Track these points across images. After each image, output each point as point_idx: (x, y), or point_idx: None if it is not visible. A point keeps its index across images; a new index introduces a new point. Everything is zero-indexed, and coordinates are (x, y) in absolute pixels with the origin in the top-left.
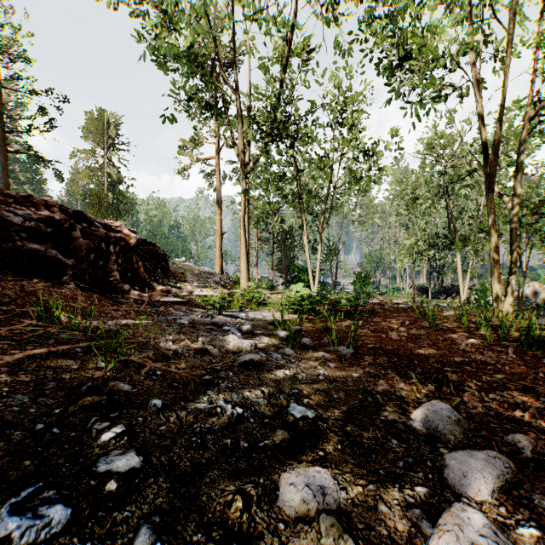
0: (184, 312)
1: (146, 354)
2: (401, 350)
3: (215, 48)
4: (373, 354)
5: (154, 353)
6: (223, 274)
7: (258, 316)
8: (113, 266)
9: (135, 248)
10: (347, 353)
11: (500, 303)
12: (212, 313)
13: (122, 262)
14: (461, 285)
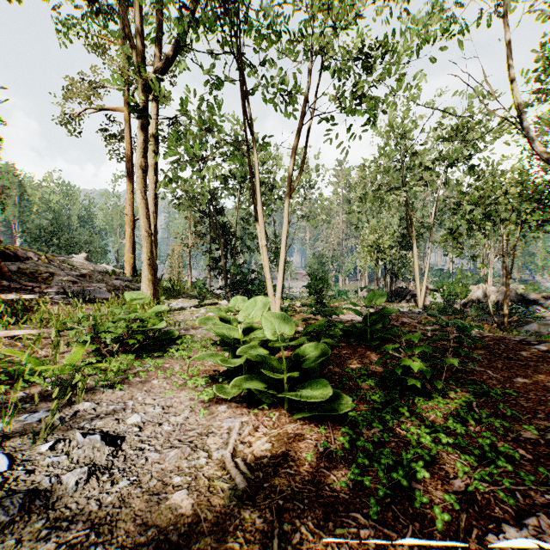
0: None
1: None
2: None
3: None
4: None
5: None
6: (136, 276)
7: (81, 453)
8: None
9: None
10: None
11: None
12: None
13: None
14: (418, 288)
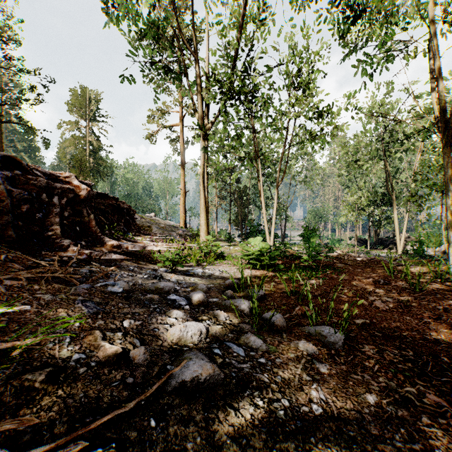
0: (129, 272)
1: None
2: (404, 330)
3: (175, 11)
4: (372, 341)
5: (4, 382)
6: (186, 227)
7: (215, 272)
8: (54, 218)
9: (88, 200)
10: (336, 341)
11: None
12: (164, 271)
13: (69, 215)
14: (397, 237)
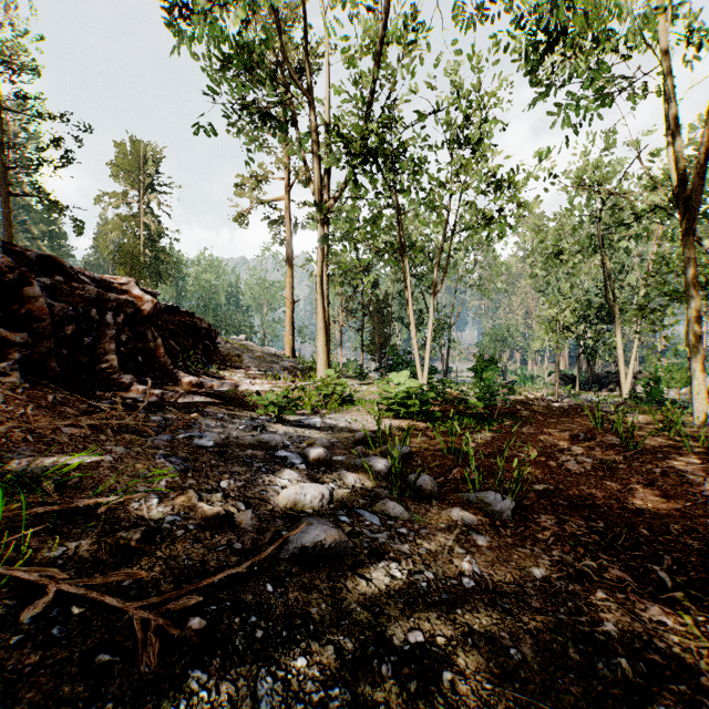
0: (218, 421)
1: (75, 544)
2: (599, 498)
3: (279, 31)
4: (553, 511)
5: (96, 540)
6: (295, 357)
7: (340, 422)
8: (109, 344)
9: (154, 318)
10: (503, 509)
11: (703, 401)
12: (266, 420)
13: (128, 339)
14: (622, 372)
